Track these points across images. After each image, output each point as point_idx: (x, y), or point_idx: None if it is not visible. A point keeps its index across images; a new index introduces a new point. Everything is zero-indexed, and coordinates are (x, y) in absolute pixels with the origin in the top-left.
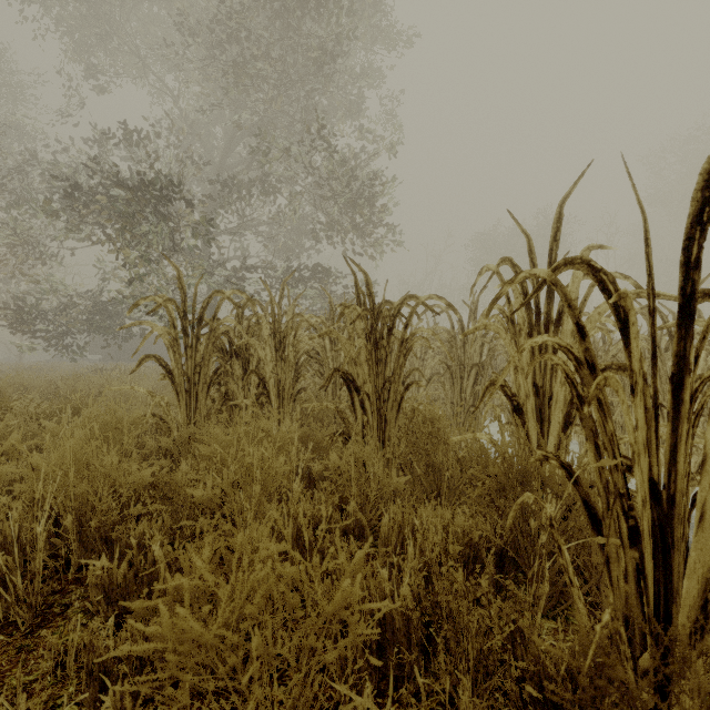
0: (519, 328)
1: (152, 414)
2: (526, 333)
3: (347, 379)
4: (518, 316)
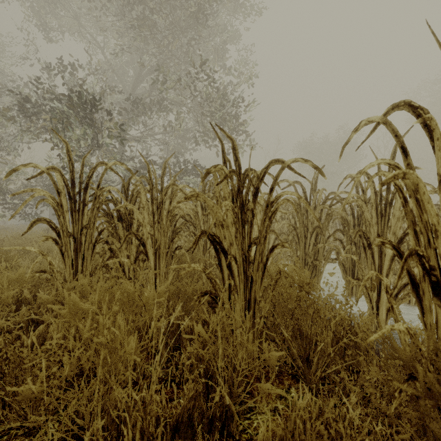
0: (439, 180)
1: (43, 270)
2: None
3: (214, 241)
4: (438, 164)
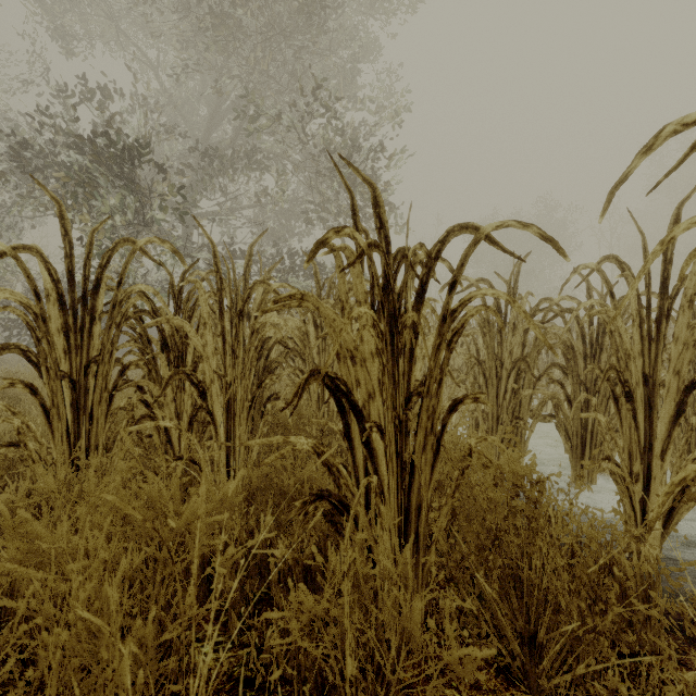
0: None
1: (13, 442)
2: None
3: (336, 390)
4: None
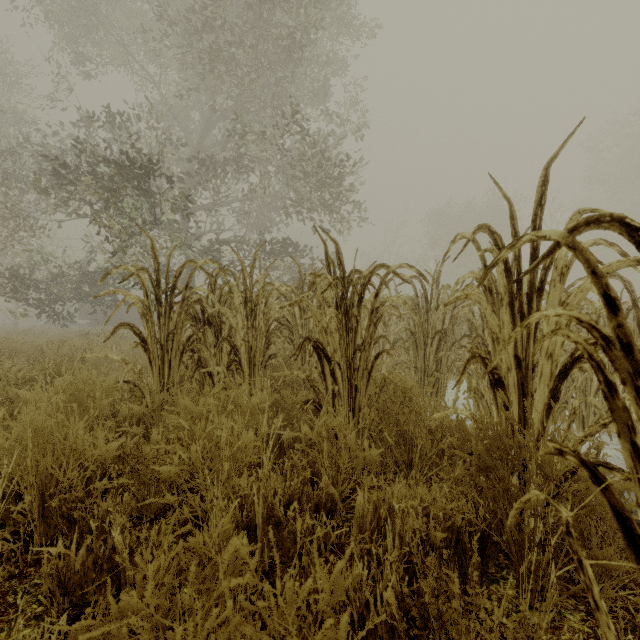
0: (501, 298)
1: (126, 381)
2: (507, 303)
3: (318, 348)
4: (499, 285)
